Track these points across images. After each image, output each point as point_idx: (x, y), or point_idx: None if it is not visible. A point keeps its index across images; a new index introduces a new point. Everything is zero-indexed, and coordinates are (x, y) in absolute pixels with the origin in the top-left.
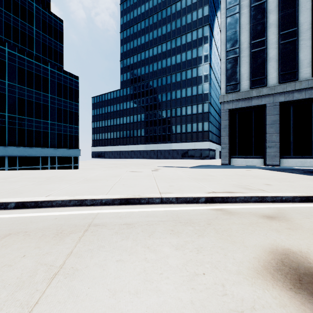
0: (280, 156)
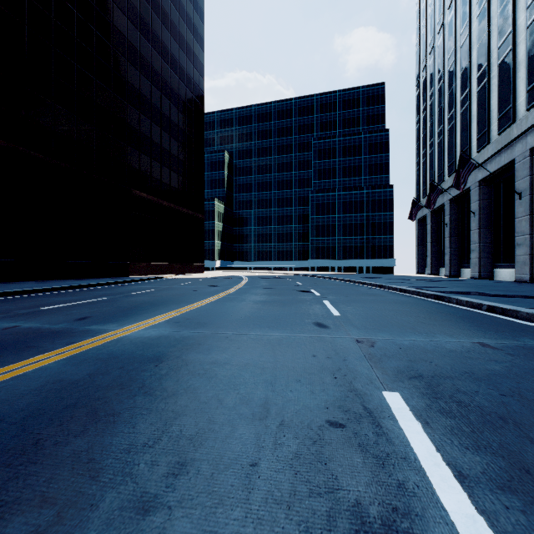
0: (439, 265)
